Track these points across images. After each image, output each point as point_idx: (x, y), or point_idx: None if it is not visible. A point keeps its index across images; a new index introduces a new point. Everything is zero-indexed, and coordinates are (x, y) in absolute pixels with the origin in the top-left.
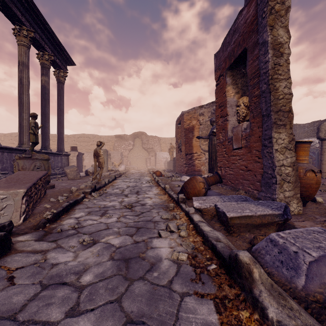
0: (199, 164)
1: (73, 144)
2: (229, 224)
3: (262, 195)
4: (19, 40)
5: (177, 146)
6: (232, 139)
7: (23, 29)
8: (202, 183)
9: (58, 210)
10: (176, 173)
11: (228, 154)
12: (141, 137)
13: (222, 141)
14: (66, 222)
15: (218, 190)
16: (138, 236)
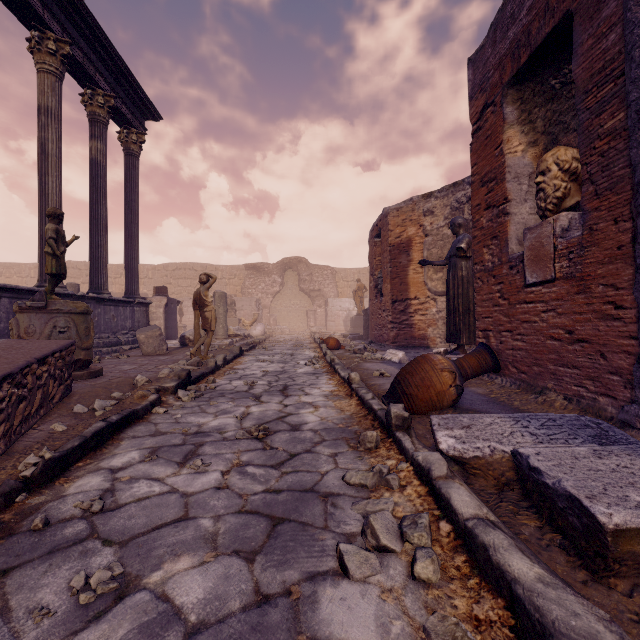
0: (423, 324)
1: (163, 283)
2: (610, 555)
3: (637, 416)
4: (40, 61)
5: (373, 284)
6: (521, 261)
7: (47, 37)
8: (450, 373)
9: (67, 448)
10: (371, 343)
11: (509, 299)
12: (298, 269)
13: (492, 266)
14: (79, 486)
15: (483, 387)
16: (272, 563)
